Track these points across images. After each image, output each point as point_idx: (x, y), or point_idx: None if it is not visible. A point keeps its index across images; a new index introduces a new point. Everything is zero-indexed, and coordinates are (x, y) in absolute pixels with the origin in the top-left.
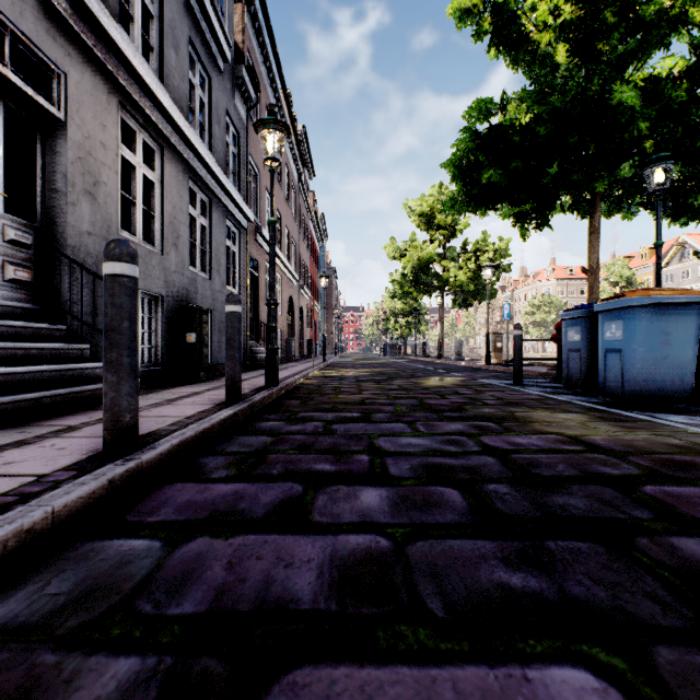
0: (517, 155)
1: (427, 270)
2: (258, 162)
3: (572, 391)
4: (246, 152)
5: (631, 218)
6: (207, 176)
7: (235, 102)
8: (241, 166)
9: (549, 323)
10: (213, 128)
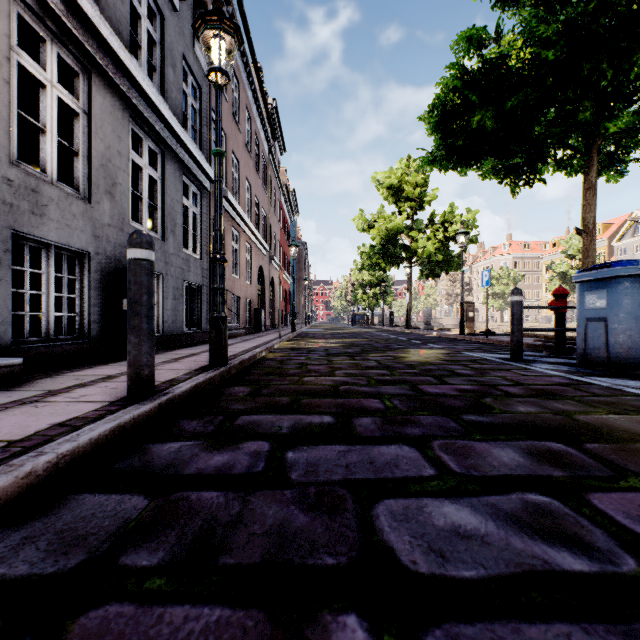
0: (512, 95)
1: (395, 241)
2: (224, 123)
3: (595, 369)
4: (209, 108)
5: (617, 180)
6: (156, 121)
7: (195, 50)
8: (202, 122)
9: (507, 294)
10: (166, 70)
